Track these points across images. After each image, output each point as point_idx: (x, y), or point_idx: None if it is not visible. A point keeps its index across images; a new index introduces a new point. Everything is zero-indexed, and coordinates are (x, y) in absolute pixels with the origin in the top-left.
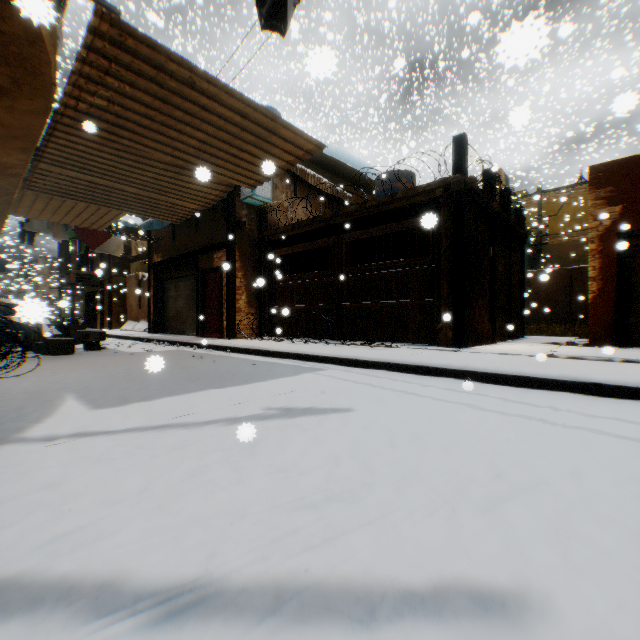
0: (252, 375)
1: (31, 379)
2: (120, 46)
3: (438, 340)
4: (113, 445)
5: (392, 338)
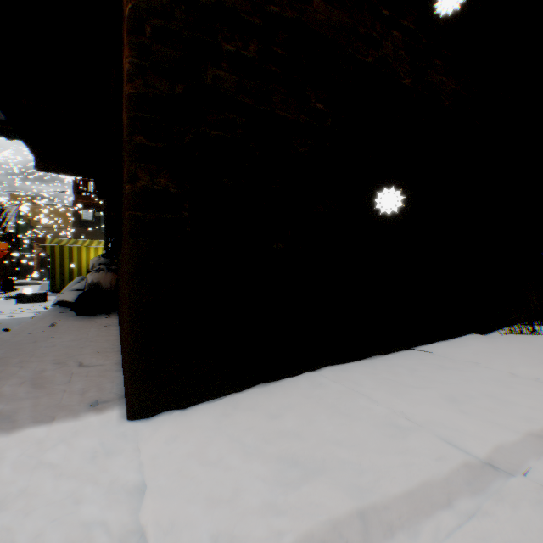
0: None
1: None
2: None
3: None
4: None
5: None
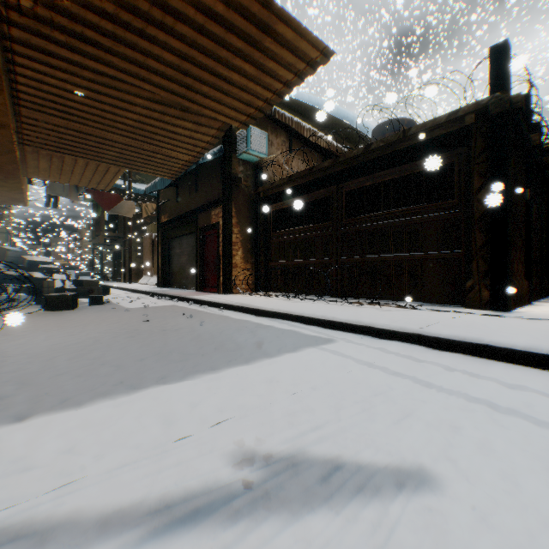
0: (239, 349)
1: None
2: None
3: (467, 301)
4: None
5: (402, 296)
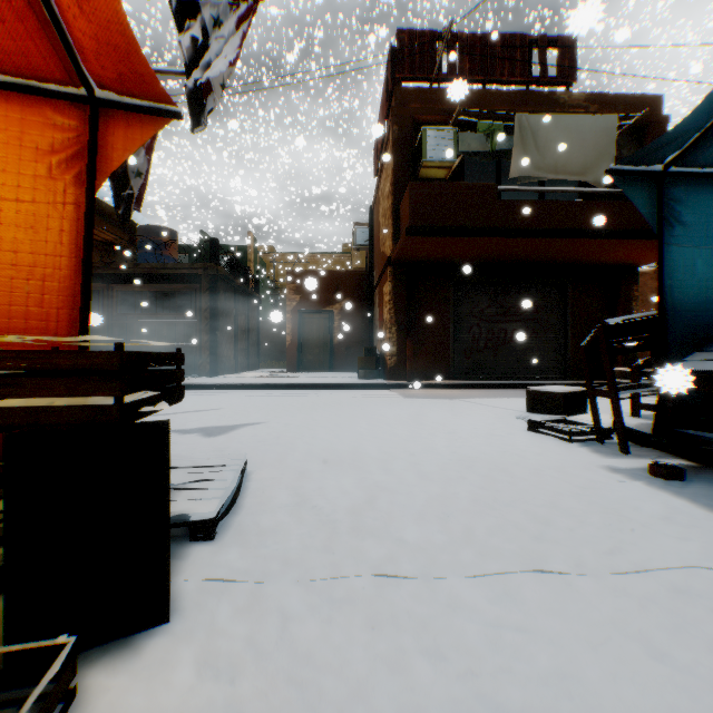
0: None
1: None
2: None
3: (200, 371)
4: None
5: None
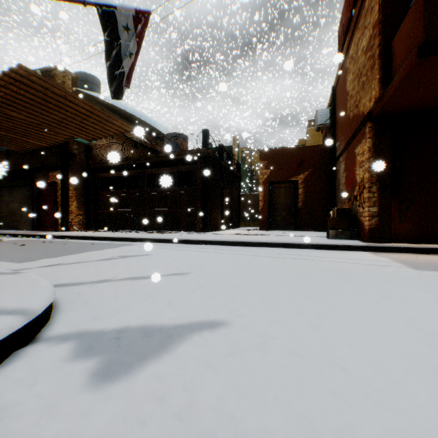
0: (96, 248)
1: None
2: (27, 77)
3: (195, 229)
4: (52, 269)
5: (173, 228)
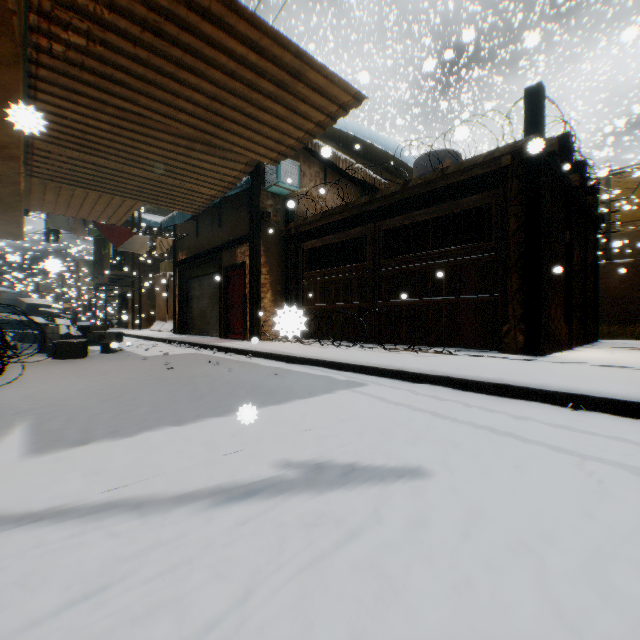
0: (271, 392)
1: (5, 393)
2: None
3: (503, 345)
4: None
5: (441, 342)
